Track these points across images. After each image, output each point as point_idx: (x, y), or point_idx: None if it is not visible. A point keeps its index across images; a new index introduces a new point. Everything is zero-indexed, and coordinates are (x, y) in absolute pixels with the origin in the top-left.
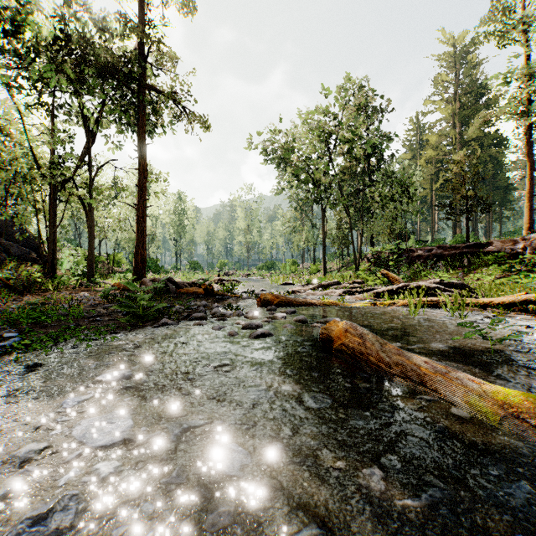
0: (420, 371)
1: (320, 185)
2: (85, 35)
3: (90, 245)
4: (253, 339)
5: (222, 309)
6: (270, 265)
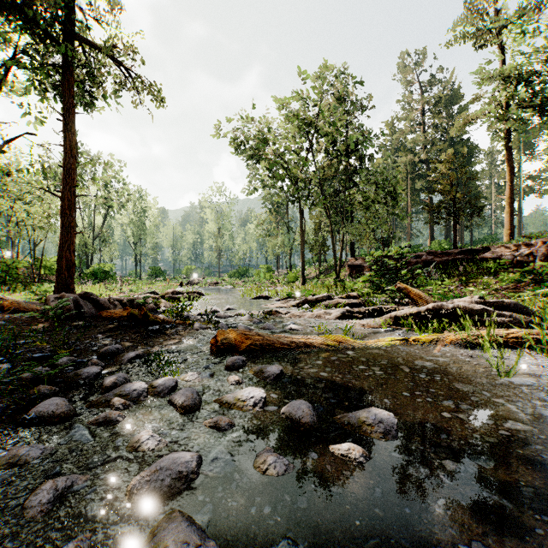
0: None
1: (298, 182)
2: None
3: None
4: None
5: (139, 365)
6: (242, 271)
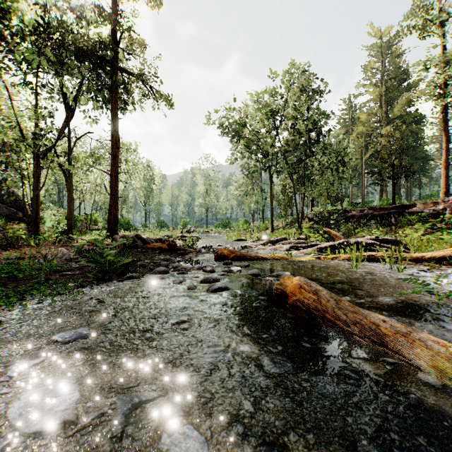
0: (377, 329)
1: (268, 155)
2: (64, 23)
3: (69, 206)
4: (211, 293)
5: (183, 263)
6: (225, 223)
